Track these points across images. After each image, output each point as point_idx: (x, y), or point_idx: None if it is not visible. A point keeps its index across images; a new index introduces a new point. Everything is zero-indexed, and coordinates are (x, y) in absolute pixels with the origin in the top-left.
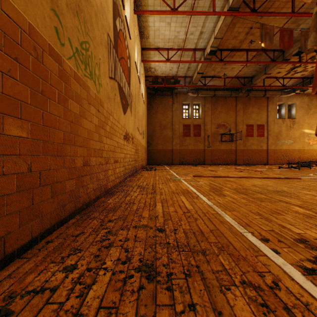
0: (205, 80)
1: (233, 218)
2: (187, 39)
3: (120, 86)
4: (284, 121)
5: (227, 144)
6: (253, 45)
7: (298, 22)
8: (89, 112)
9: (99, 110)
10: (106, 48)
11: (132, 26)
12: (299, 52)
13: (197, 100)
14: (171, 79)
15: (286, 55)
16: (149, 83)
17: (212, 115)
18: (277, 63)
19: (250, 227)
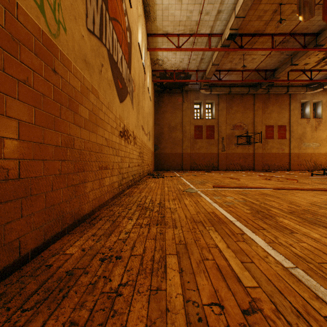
0: (220, 74)
1: None
2: (201, 21)
3: (113, 58)
4: (308, 121)
5: (244, 148)
6: (282, 25)
7: None
8: (15, 59)
9: (56, 70)
10: None
11: None
12: None
13: (210, 98)
14: (181, 73)
15: (320, 40)
16: (157, 79)
17: (227, 114)
18: (308, 50)
19: None
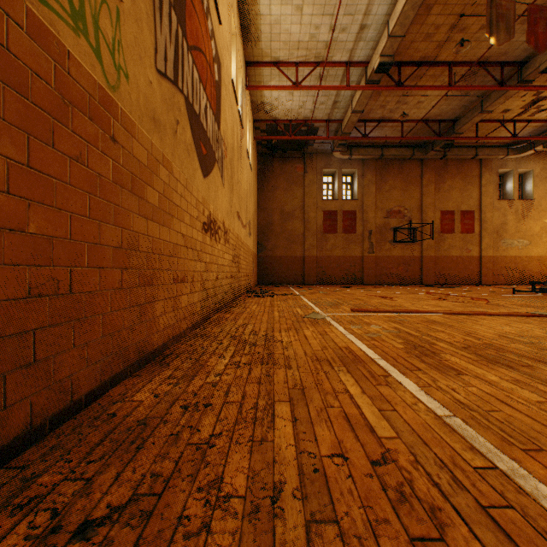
0: (366, 127)
1: None
2: (334, 42)
3: (193, 110)
4: (511, 204)
5: (405, 248)
6: (465, 49)
7: None
8: (67, 129)
9: (116, 138)
10: None
11: (226, 3)
12: None
13: (350, 166)
14: (302, 124)
15: (527, 73)
16: (262, 134)
17: (378, 193)
18: (508, 89)
19: None
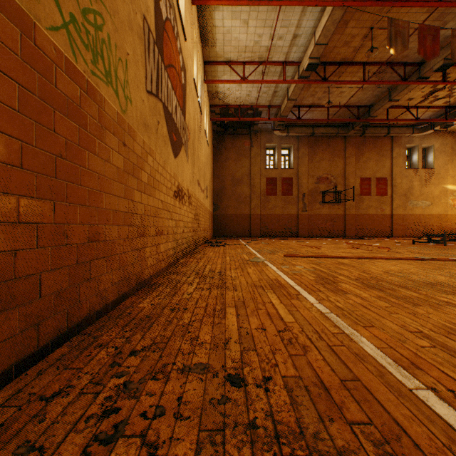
0: (300, 111)
1: (378, 346)
2: (273, 46)
3: (168, 110)
4: (416, 173)
5: (332, 207)
6: (374, 54)
7: (445, 18)
8: (103, 144)
9: (125, 142)
10: (140, 40)
11: (190, 22)
12: (444, 65)
13: (287, 141)
14: (249, 109)
15: (424, 71)
16: (216, 116)
17: (310, 163)
18: (409, 84)
19: (423, 372)
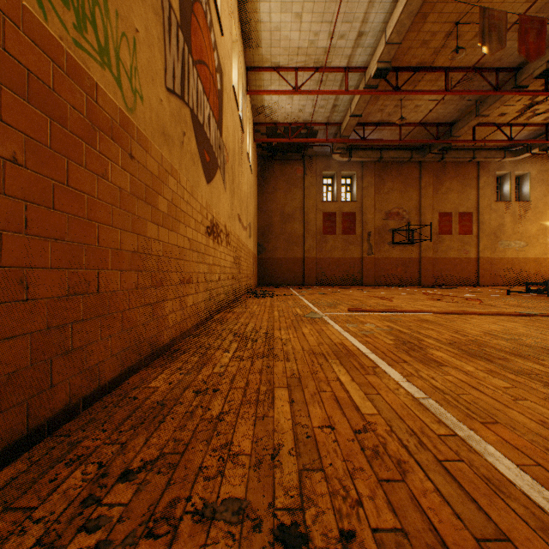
0: (365, 130)
1: (517, 463)
2: (333, 48)
3: (198, 120)
4: (508, 206)
5: (404, 249)
6: (460, 56)
7: None
8: (95, 151)
9: (133, 154)
10: (156, 16)
11: (228, 13)
12: (548, 70)
13: (349, 168)
14: (302, 127)
15: (521, 78)
16: (262, 137)
17: (376, 195)
18: (503, 94)
19: None
